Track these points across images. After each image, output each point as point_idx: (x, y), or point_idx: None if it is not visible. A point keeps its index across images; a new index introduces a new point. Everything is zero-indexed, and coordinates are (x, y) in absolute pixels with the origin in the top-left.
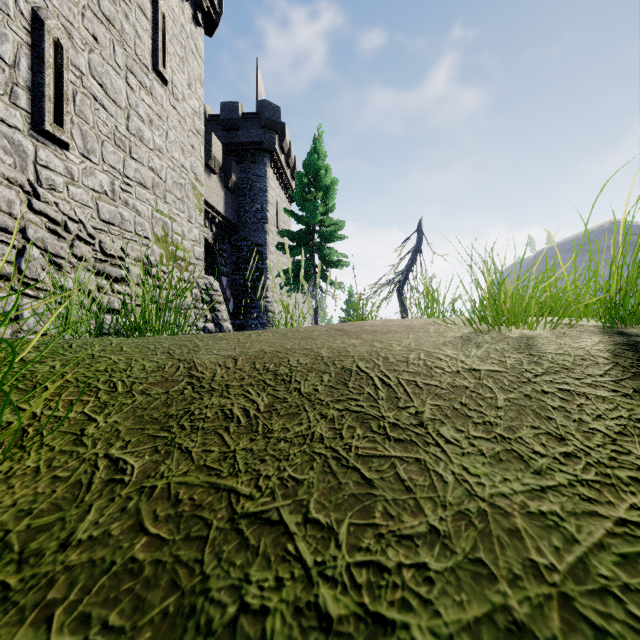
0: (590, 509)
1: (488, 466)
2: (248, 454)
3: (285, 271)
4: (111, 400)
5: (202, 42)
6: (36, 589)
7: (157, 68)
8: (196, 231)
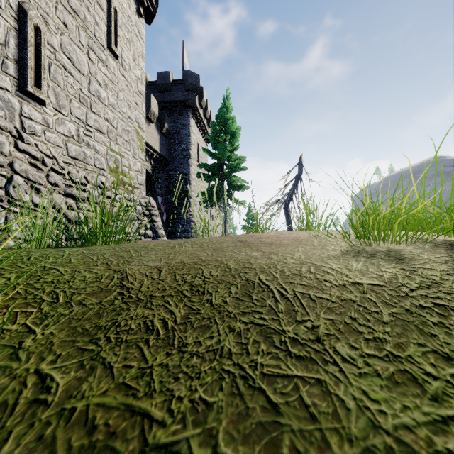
0: None
1: (386, 389)
2: (163, 370)
3: (203, 193)
4: (51, 311)
5: (143, 28)
6: None
7: (110, 47)
8: (139, 164)
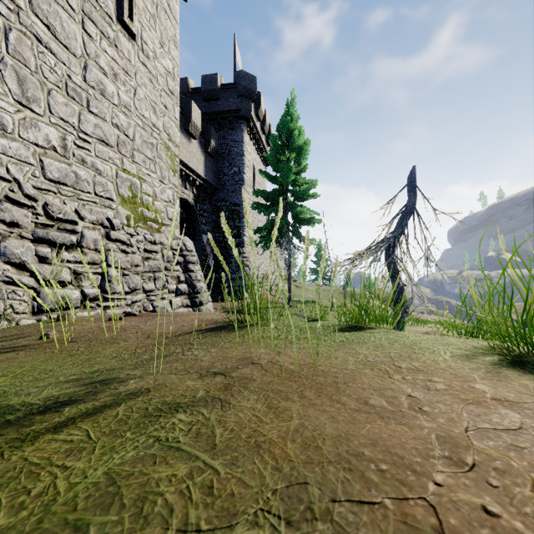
0: None
1: None
2: None
3: (260, 229)
4: None
5: (176, 4)
6: None
7: (122, 19)
8: (169, 192)
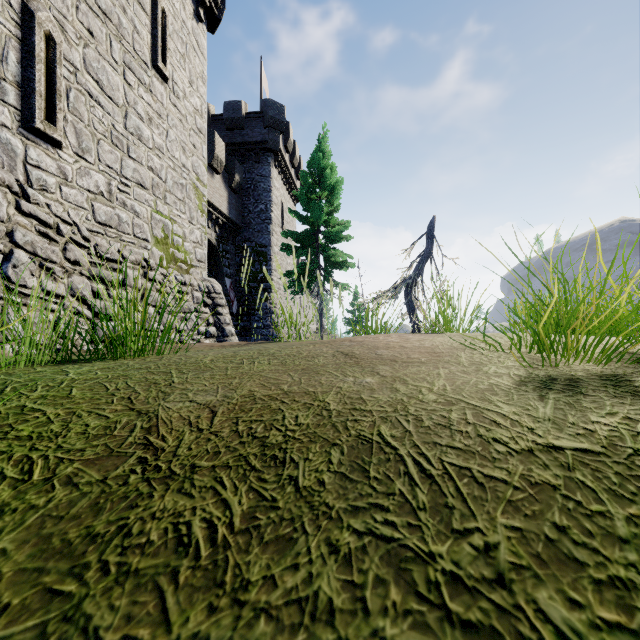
0: None
1: None
2: None
3: (289, 272)
4: (15, 499)
5: (204, 39)
6: None
7: (157, 64)
8: (198, 232)
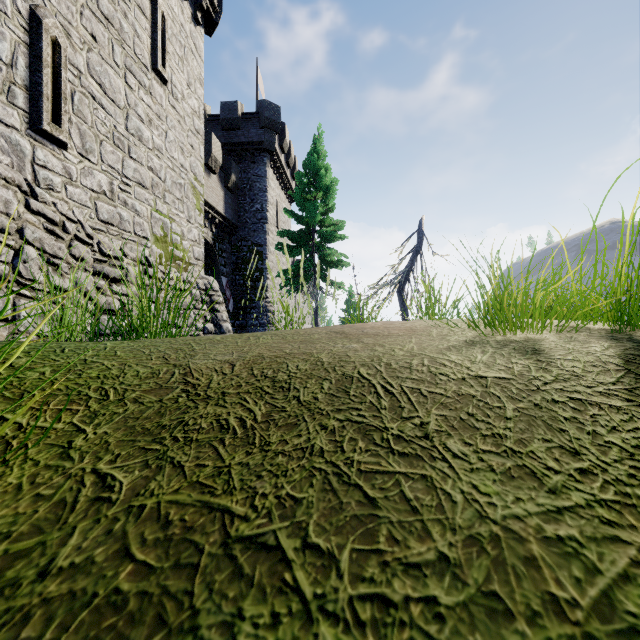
0: (611, 533)
1: (499, 484)
2: (244, 469)
3: (285, 271)
4: (102, 409)
5: (202, 41)
6: (10, 625)
7: (156, 67)
8: (196, 231)
